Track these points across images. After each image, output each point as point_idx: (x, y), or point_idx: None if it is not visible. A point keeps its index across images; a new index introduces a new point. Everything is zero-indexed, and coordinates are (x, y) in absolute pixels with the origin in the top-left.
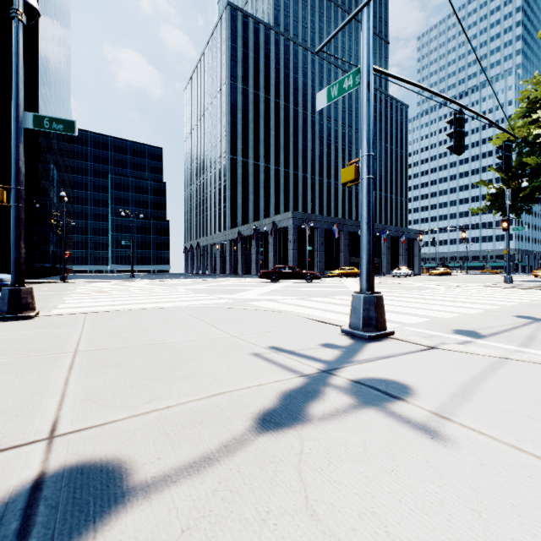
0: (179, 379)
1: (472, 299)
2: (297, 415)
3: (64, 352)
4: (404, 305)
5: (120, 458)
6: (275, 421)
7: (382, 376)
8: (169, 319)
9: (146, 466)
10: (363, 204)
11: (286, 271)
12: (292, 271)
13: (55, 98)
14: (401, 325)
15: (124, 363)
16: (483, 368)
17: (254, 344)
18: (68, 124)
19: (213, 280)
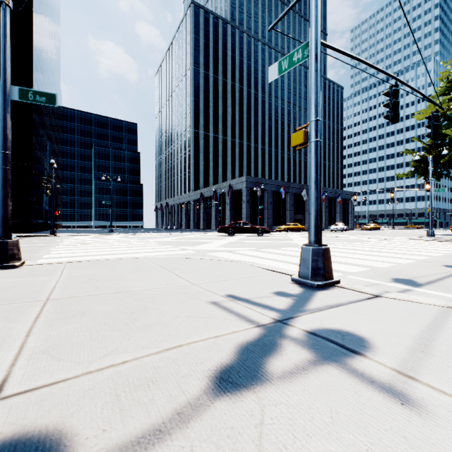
0: (139, 330)
1: (403, 250)
2: (255, 373)
3: (36, 300)
4: (344, 256)
5: (61, 430)
6: (233, 380)
7: (336, 327)
8: (138, 269)
9: (88, 441)
10: (311, 165)
11: (241, 226)
12: (245, 226)
13: (47, 81)
14: (345, 274)
15: (89, 311)
16: (432, 318)
17: (213, 292)
18: (49, 97)
19: (179, 234)
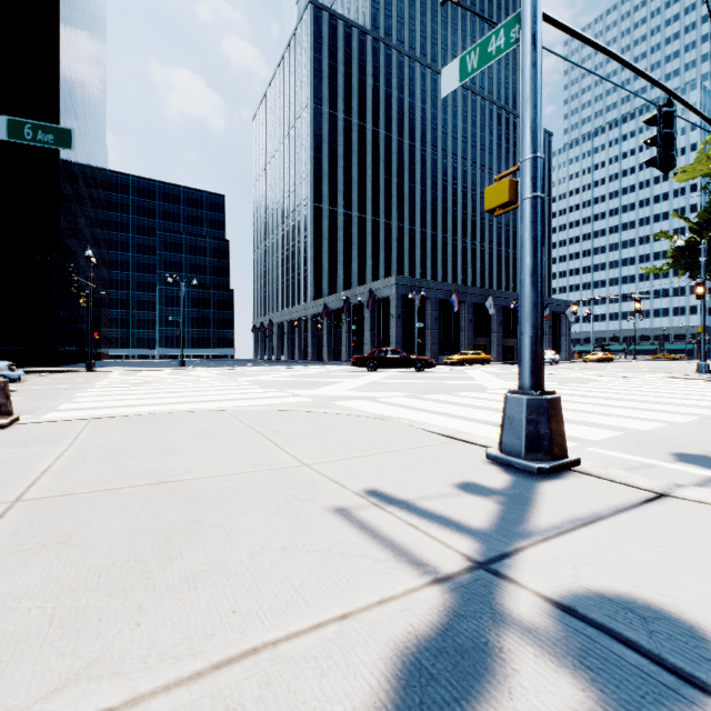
0: (169, 593)
1: (668, 398)
2: None
3: None
4: (569, 407)
5: None
6: None
7: (616, 587)
8: (209, 431)
9: None
10: (524, 243)
11: (389, 357)
12: (396, 357)
13: (84, 129)
14: (580, 444)
15: (84, 534)
16: None
17: (340, 484)
18: (61, 134)
19: (289, 368)
